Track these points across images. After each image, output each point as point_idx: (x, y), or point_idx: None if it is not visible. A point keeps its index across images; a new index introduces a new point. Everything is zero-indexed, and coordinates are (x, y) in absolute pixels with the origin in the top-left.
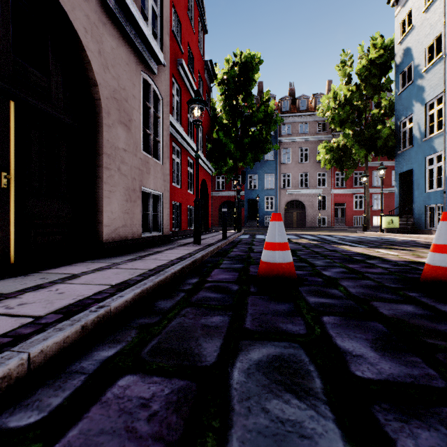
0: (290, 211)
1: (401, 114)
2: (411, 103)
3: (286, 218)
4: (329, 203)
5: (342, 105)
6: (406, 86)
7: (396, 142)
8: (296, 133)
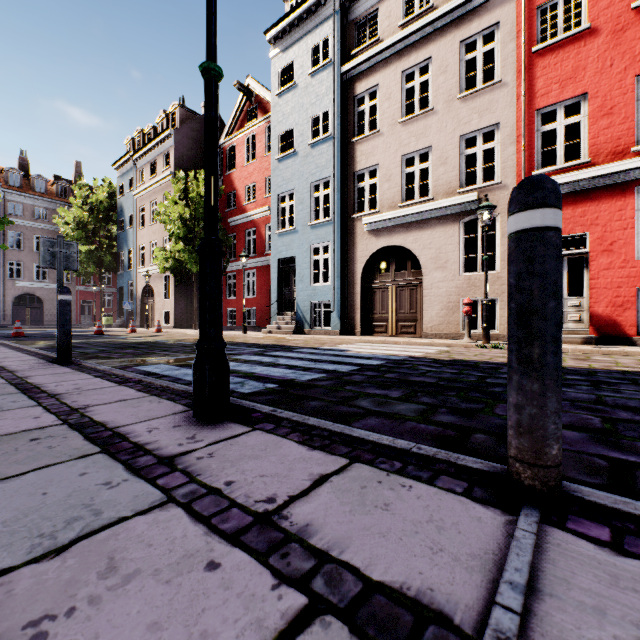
0: (22, 306)
1: (120, 248)
2: (124, 244)
3: (15, 315)
4: (75, 300)
5: (78, 224)
6: (122, 231)
7: (118, 265)
8: (31, 217)
